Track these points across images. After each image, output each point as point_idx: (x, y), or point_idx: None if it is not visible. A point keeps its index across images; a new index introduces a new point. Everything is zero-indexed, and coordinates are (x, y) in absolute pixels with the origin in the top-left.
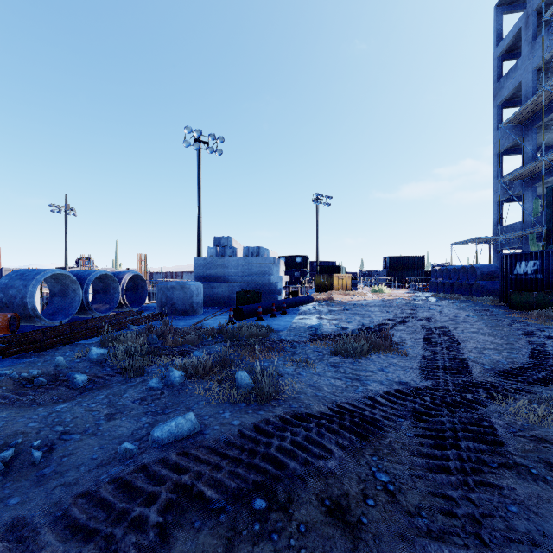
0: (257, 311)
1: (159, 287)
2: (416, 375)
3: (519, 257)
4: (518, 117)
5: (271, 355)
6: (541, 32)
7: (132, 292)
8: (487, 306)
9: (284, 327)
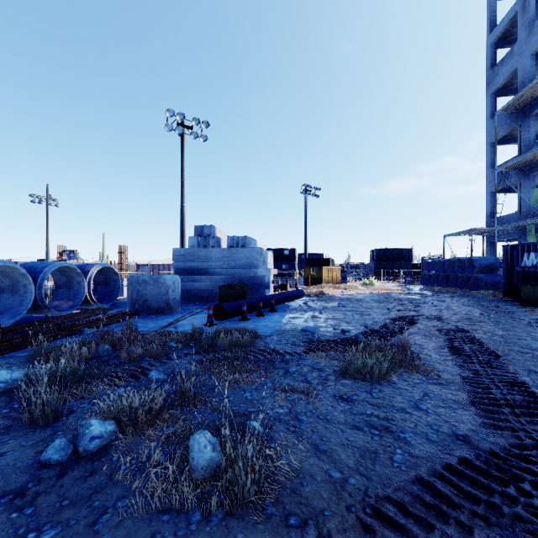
0: (242, 309)
1: (129, 281)
2: (474, 420)
3: (527, 248)
4: (515, 103)
5: (256, 377)
6: (536, 17)
7: (103, 286)
8: (491, 301)
9: (273, 329)
